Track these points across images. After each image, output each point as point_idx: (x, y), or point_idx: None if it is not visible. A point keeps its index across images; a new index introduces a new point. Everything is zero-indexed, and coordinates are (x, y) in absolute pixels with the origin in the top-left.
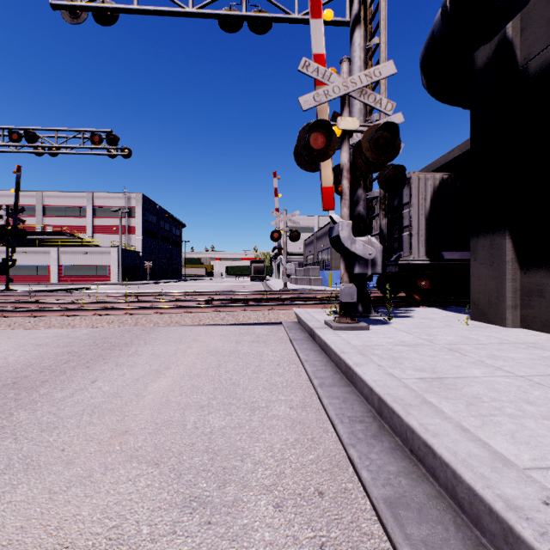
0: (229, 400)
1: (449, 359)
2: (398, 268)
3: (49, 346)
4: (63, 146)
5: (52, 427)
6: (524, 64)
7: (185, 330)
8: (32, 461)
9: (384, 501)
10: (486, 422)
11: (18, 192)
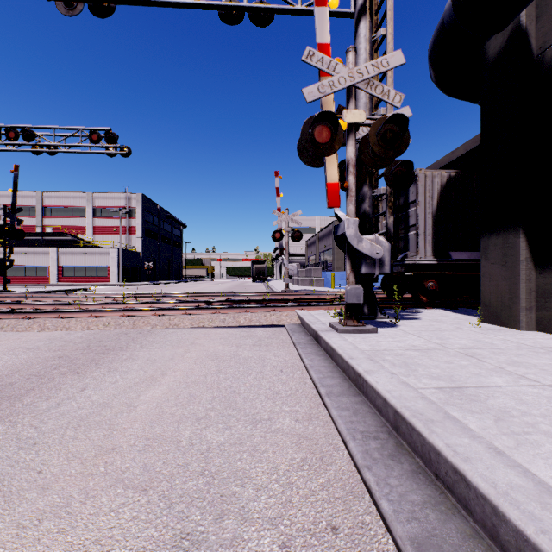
0: (228, 412)
1: (467, 366)
2: (404, 268)
3: (40, 350)
4: (61, 144)
5: (32, 443)
6: (540, 53)
7: (183, 333)
8: (3, 485)
9: (411, 542)
10: (521, 442)
11: (16, 191)
